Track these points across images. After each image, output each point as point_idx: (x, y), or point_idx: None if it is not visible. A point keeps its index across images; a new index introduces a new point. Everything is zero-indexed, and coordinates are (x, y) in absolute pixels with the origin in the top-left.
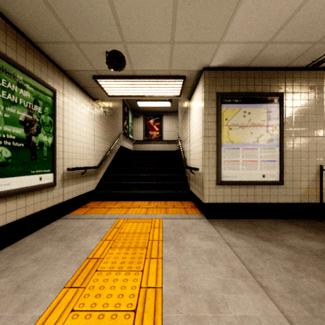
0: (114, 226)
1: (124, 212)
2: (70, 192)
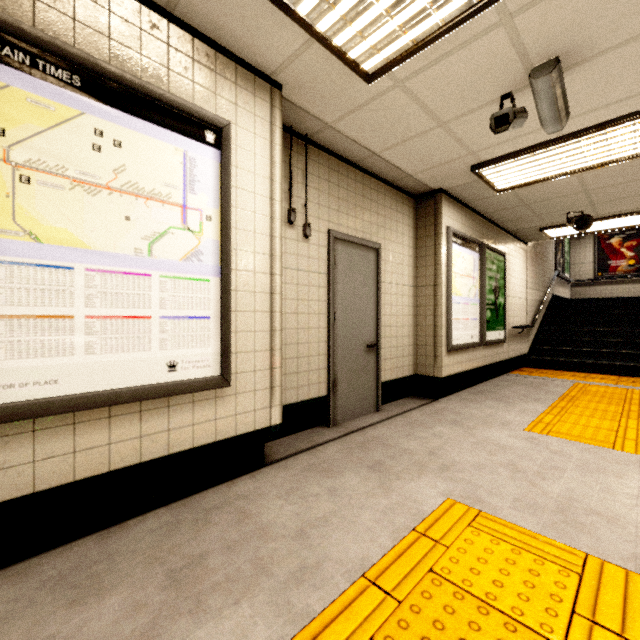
0: (574, 386)
1: (579, 379)
2: (511, 351)
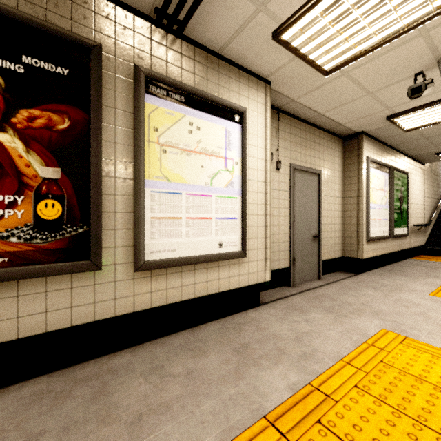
0: None
1: None
2: (412, 243)
